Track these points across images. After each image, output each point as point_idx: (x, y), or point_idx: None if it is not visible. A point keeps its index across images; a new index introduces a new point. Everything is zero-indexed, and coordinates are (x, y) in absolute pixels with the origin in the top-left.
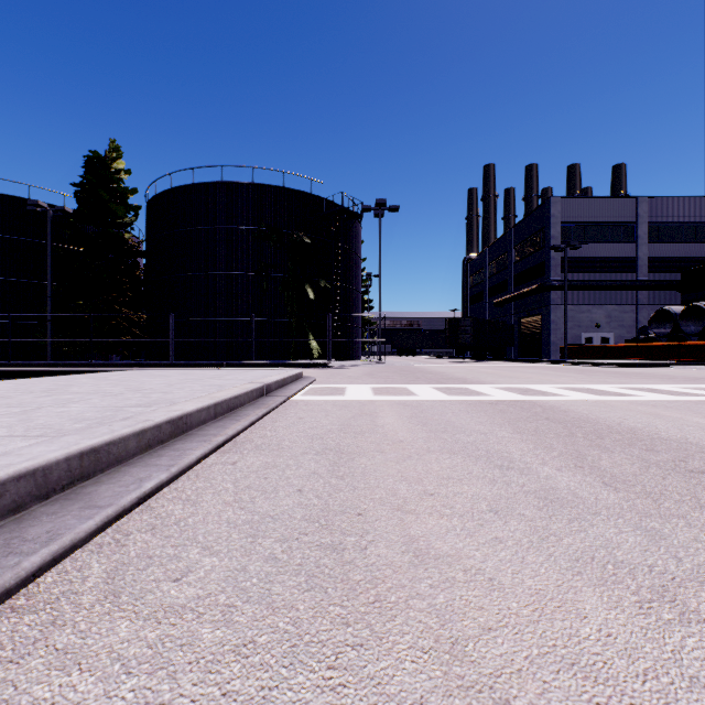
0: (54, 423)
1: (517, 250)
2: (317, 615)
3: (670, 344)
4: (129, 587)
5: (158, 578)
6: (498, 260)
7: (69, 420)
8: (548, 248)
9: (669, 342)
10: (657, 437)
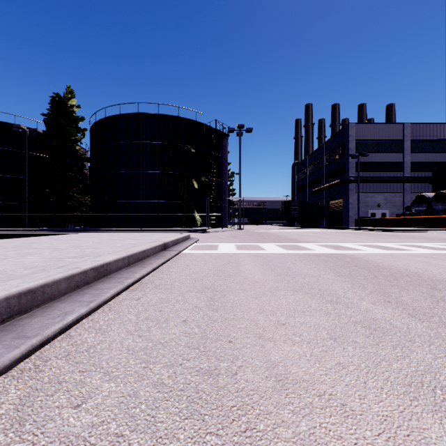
0: (9, 270)
1: (327, 157)
2: (195, 445)
3: (426, 217)
4: (34, 414)
5: (61, 405)
6: (315, 164)
7: (21, 267)
8: (347, 156)
9: (425, 215)
10: (435, 279)
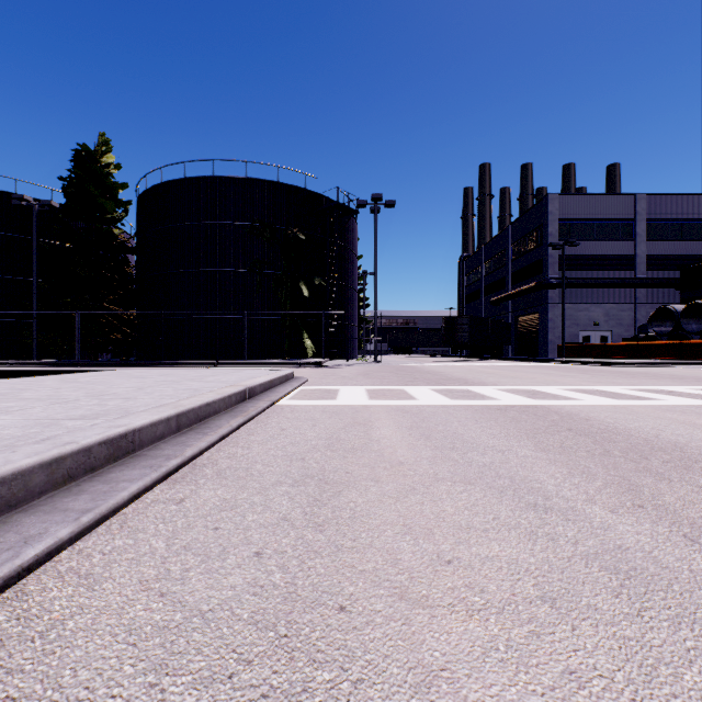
0: None
1: (514, 248)
2: None
3: (672, 342)
4: None
5: None
6: (495, 258)
7: None
8: (545, 245)
9: (670, 340)
10: None
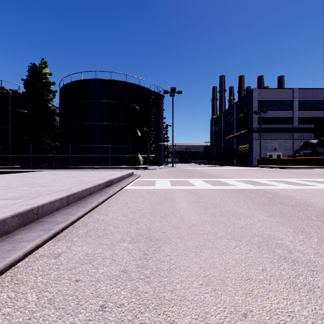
0: None
1: (236, 114)
2: None
3: (311, 157)
4: None
5: None
6: (227, 118)
7: None
8: (251, 112)
9: (310, 156)
10: None
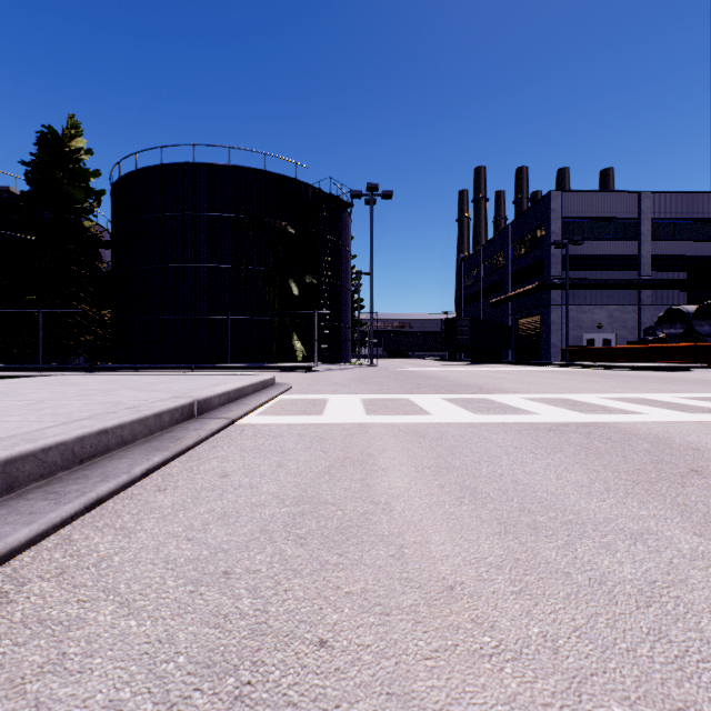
0: None
1: (514, 248)
2: None
3: (685, 345)
4: None
5: None
6: (494, 259)
7: None
8: (548, 244)
9: (680, 343)
10: None
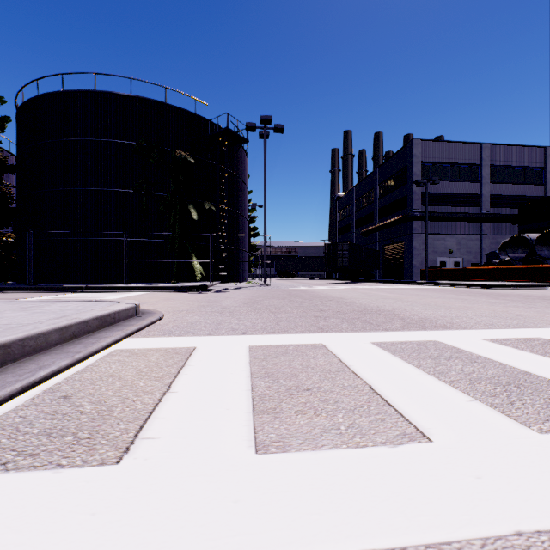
0: None
1: (381, 187)
2: None
3: (532, 266)
4: None
5: None
6: (364, 197)
7: None
8: (410, 184)
9: (524, 265)
10: None
